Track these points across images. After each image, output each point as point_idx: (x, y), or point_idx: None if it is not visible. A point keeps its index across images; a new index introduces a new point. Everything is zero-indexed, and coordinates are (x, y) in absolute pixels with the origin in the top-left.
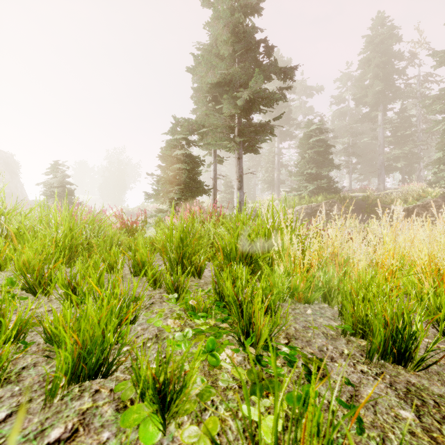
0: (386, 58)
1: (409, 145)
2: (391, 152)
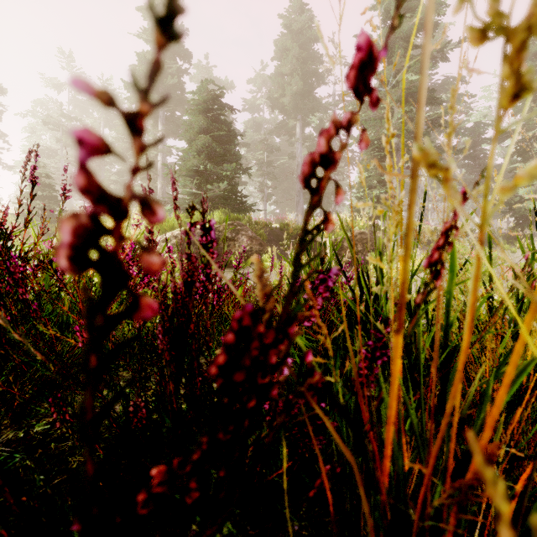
0: (305, 52)
1: None
2: None
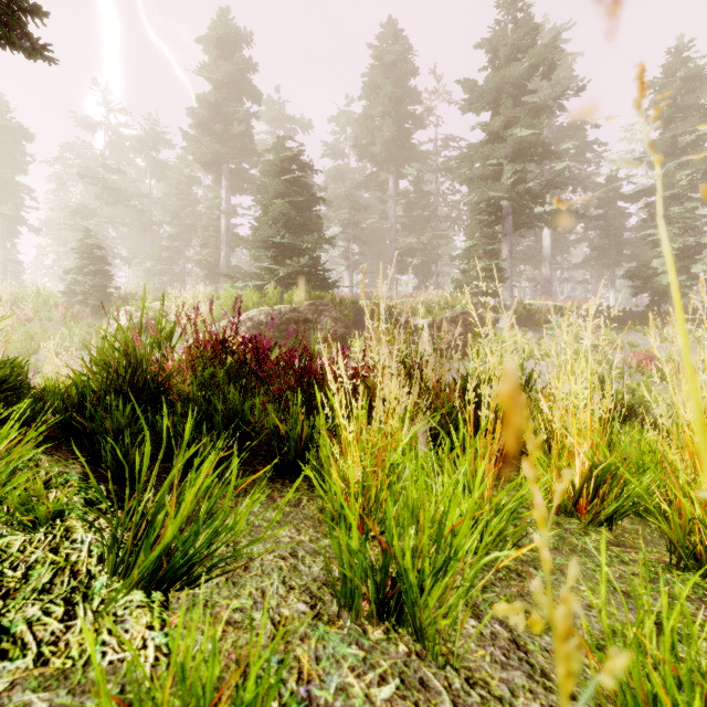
0: (400, 90)
1: (428, 233)
2: (407, 240)
